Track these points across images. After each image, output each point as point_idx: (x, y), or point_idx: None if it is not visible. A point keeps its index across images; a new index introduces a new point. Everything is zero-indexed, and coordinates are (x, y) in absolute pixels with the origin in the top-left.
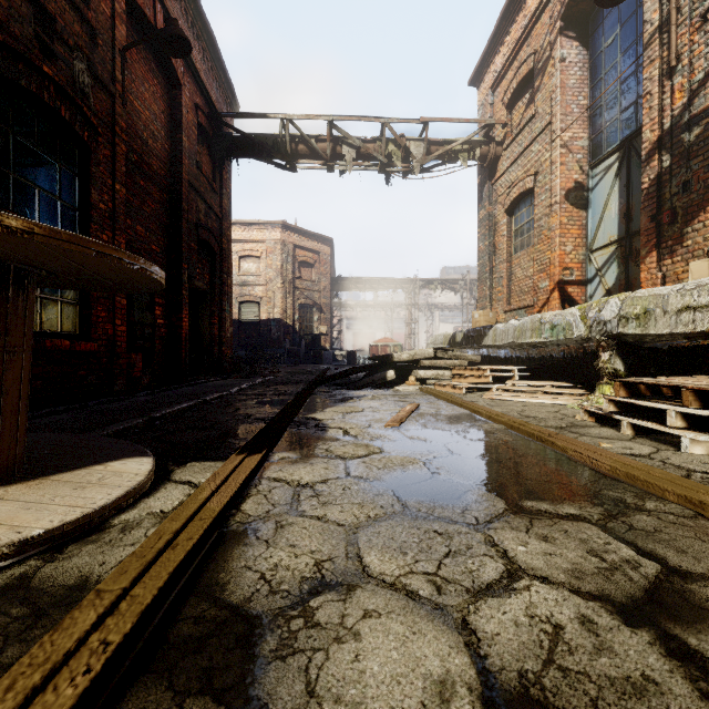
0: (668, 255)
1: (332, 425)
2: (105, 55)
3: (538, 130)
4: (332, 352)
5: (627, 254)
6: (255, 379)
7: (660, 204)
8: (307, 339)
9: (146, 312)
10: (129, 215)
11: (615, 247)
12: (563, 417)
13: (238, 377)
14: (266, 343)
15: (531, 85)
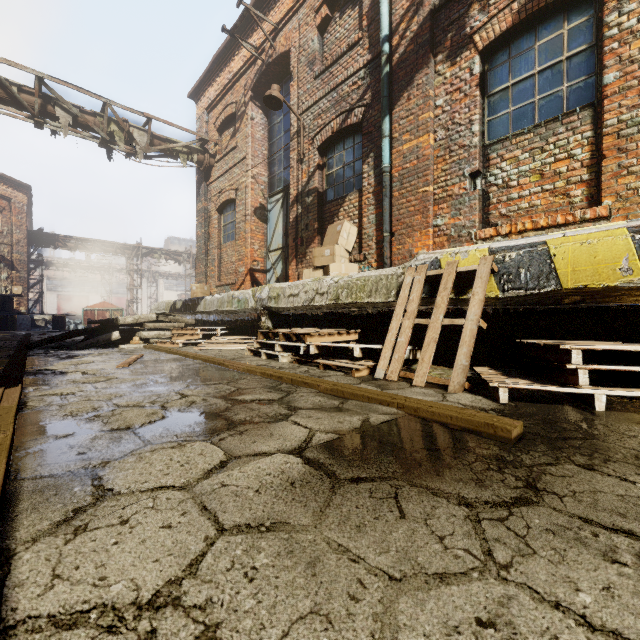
0: (300, 263)
1: (70, 371)
2: None
3: (238, 159)
4: (30, 317)
5: (286, 257)
6: None
7: (298, 233)
8: None
9: None
10: None
11: (281, 252)
12: (239, 354)
13: None
14: None
15: (234, 123)
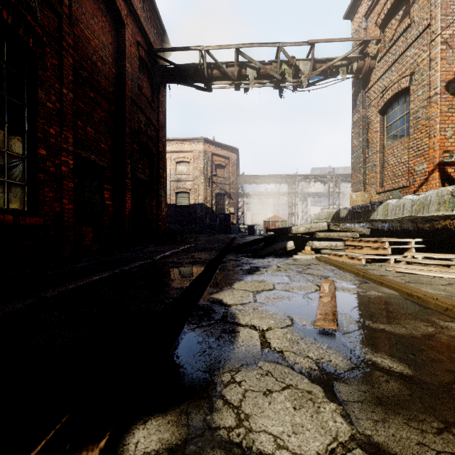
0: None
1: (243, 321)
2: None
3: (415, 35)
4: (238, 226)
5: None
6: (181, 246)
7: None
8: (221, 217)
9: (96, 195)
10: (79, 118)
11: None
12: None
13: (169, 244)
14: (193, 220)
15: (404, 2)
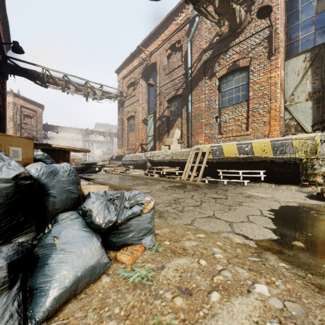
0: (160, 142)
1: (98, 178)
2: None
3: (136, 100)
4: None
5: (155, 139)
6: None
7: (159, 131)
8: None
9: None
10: None
11: (153, 137)
12: (140, 175)
13: None
14: None
15: (134, 85)
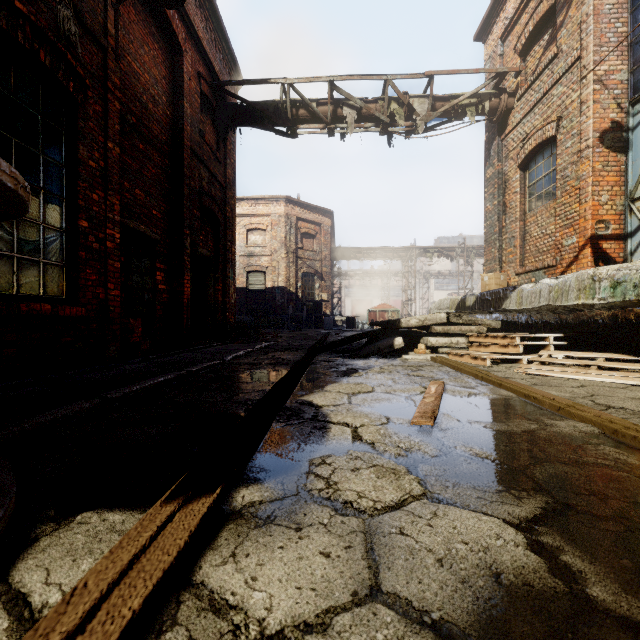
0: None
1: (336, 419)
2: (96, 6)
3: (563, 69)
4: (333, 318)
5: None
6: (256, 344)
7: None
8: (309, 305)
9: (146, 277)
10: (126, 178)
11: None
12: None
13: (240, 342)
14: (271, 310)
15: (551, 24)
